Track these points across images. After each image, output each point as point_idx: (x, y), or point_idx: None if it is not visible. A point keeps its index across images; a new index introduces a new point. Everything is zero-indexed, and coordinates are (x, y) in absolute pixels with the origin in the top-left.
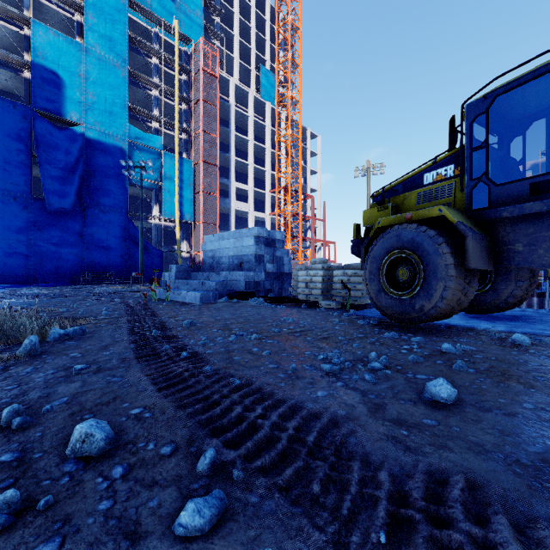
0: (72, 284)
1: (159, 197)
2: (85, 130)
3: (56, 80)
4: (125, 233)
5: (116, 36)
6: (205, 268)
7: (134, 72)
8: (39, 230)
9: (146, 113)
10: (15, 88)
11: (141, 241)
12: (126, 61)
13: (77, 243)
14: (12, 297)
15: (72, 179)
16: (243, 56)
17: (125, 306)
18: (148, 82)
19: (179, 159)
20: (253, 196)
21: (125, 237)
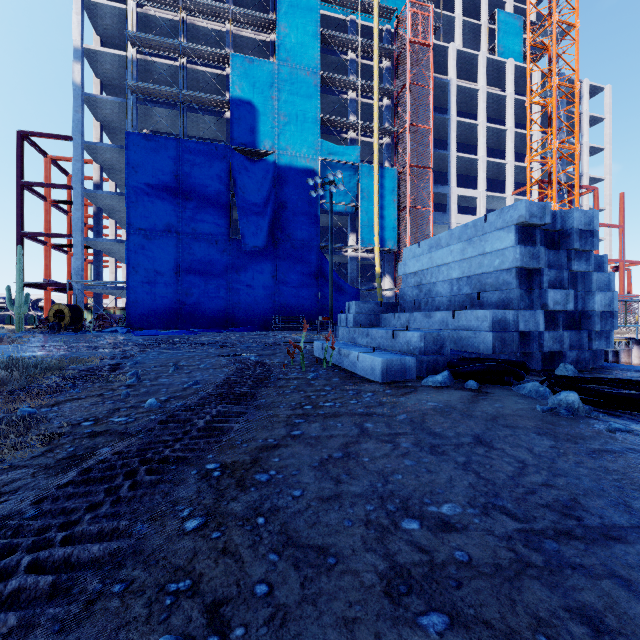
0: (264, 330)
1: (356, 223)
2: (277, 157)
3: (251, 110)
4: (317, 270)
5: (307, 40)
6: (405, 306)
7: (327, 76)
8: (237, 273)
9: (340, 121)
10: (222, 134)
11: (330, 277)
12: (318, 65)
13: (270, 284)
14: (182, 345)
15: (265, 214)
16: (468, 12)
17: (223, 381)
18: (342, 84)
19: (379, 170)
20: (484, 204)
21: (316, 275)
